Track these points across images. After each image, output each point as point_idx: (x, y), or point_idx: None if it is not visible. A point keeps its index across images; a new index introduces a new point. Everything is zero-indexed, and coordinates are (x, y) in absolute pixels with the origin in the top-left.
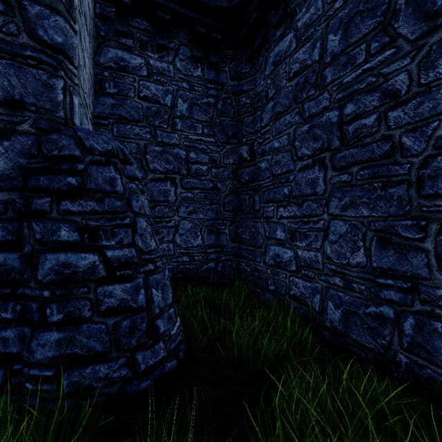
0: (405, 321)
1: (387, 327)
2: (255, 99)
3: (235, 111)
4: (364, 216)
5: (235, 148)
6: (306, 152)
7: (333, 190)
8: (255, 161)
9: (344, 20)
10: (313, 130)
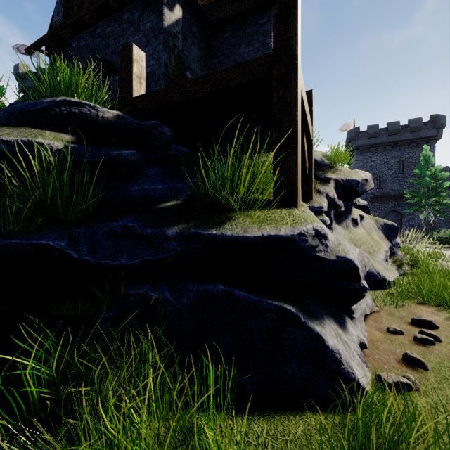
0: None
1: None
2: None
3: None
4: None
5: None
6: None
7: None
8: None
9: None
10: None
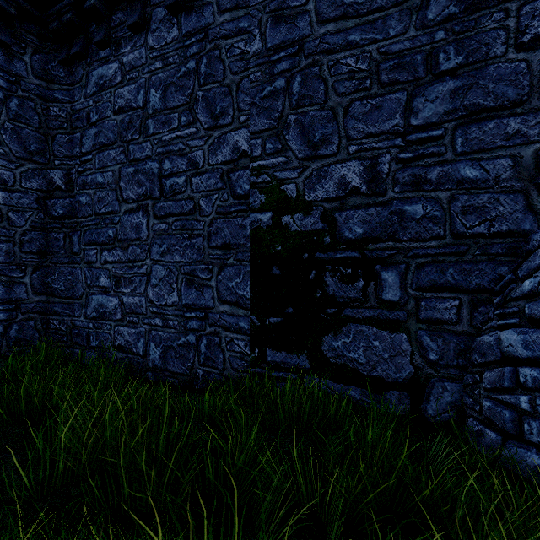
0: (201, 343)
1: (192, 351)
2: (74, 115)
3: (43, 121)
4: (178, 261)
5: (43, 169)
6: (131, 196)
7: (154, 236)
8: (73, 193)
9: (163, 83)
10: (138, 175)
